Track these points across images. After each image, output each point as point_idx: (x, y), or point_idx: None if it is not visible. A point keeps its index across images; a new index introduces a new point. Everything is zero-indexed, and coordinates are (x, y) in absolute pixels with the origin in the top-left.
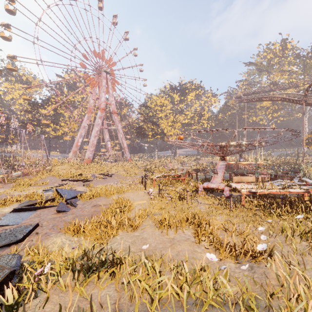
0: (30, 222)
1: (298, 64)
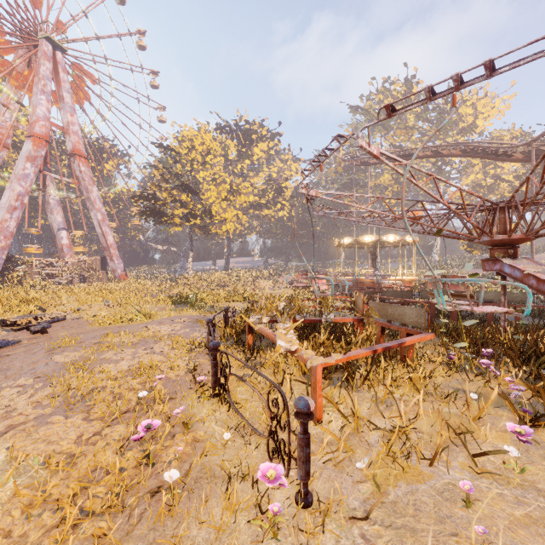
0: None
1: (430, 120)
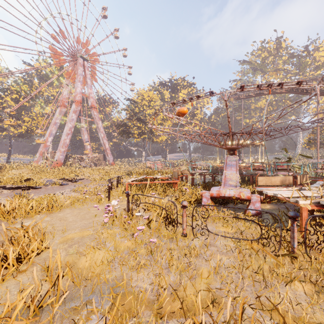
0: None
1: (293, 63)
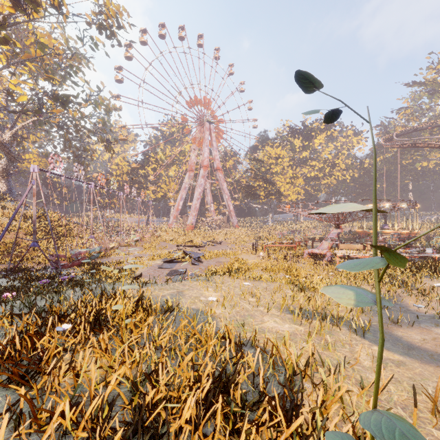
0: (180, 268)
1: None
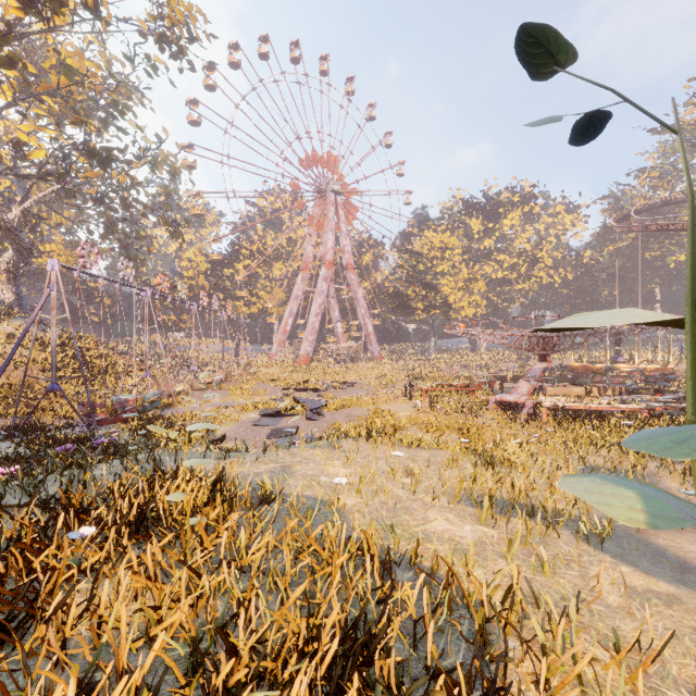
0: (289, 425)
1: None
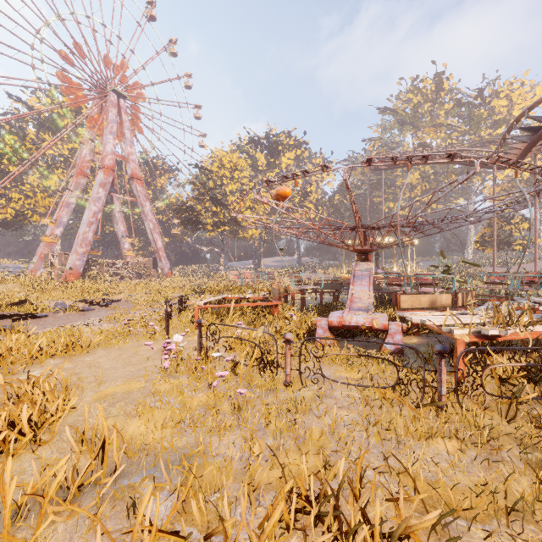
0: None
1: (460, 116)
